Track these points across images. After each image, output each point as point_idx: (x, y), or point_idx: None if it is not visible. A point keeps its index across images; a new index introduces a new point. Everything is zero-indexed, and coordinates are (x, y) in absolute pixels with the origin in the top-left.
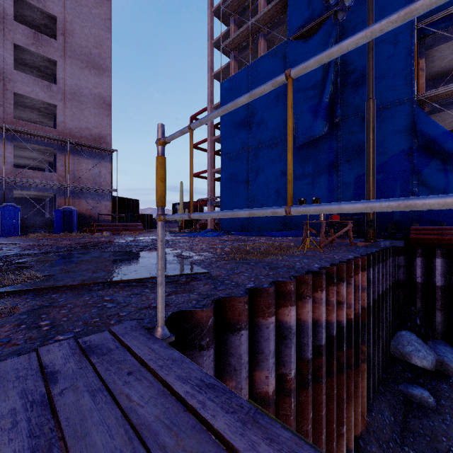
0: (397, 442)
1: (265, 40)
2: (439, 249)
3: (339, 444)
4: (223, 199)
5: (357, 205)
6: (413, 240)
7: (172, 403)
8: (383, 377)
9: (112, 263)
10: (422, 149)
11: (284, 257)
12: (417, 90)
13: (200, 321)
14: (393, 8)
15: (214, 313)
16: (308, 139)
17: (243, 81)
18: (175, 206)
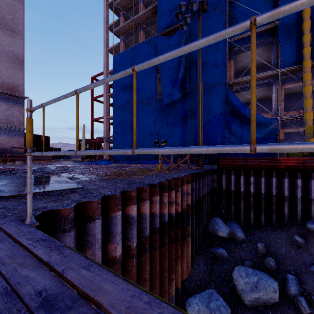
0: (206, 280)
1: (143, 32)
2: (233, 170)
3: (171, 285)
4: (114, 138)
5: (93, 152)
6: (221, 165)
7: (18, 249)
8: (203, 245)
9: (13, 184)
10: (231, 112)
11: (142, 177)
12: (229, 78)
13: (64, 215)
14: (216, 28)
15: (75, 210)
16: (169, 101)
17: (128, 57)
18: (80, 142)
